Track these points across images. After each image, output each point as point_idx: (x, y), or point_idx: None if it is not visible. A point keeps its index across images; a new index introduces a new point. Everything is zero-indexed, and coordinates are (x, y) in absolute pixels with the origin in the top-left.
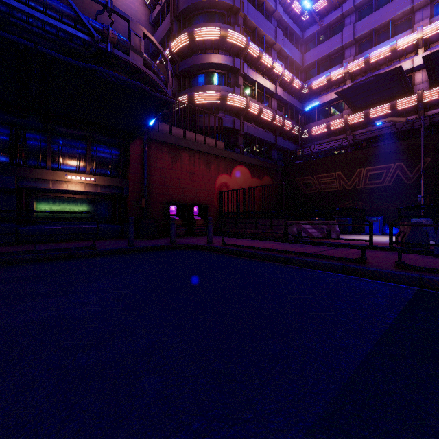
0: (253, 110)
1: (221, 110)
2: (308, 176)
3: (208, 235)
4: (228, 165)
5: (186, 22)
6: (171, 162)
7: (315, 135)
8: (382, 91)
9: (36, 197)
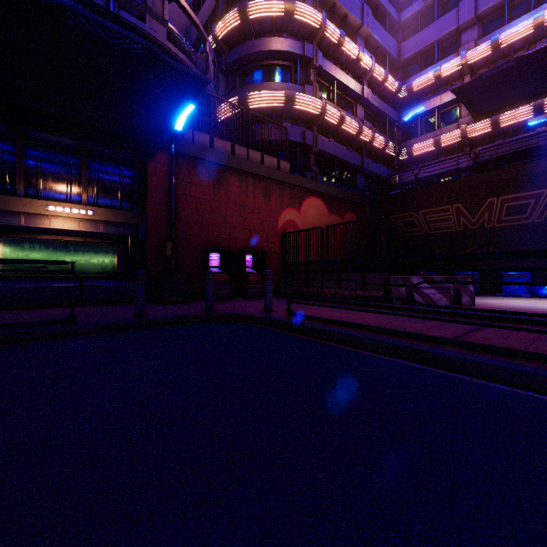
0: (331, 117)
1: (286, 118)
2: (410, 212)
3: (266, 299)
4: (295, 196)
5: None
6: (212, 190)
7: (418, 155)
8: (522, 85)
9: (2, 240)
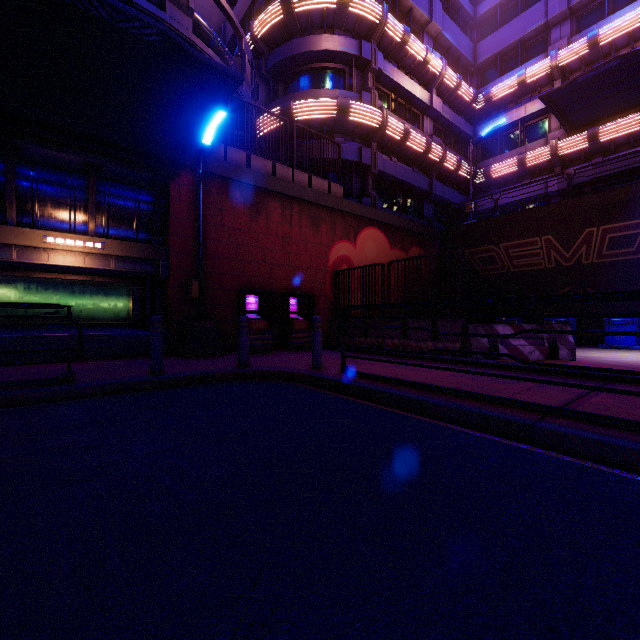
0: (393, 131)
1: (339, 133)
2: (488, 245)
3: (314, 352)
4: (350, 226)
5: None
6: (248, 218)
7: (497, 178)
8: (627, 90)
9: None
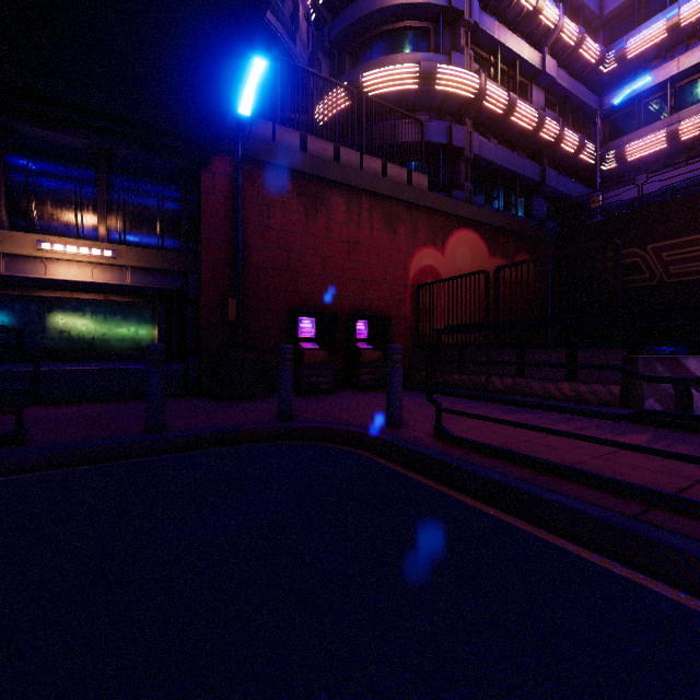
0: (494, 102)
1: (421, 109)
2: (629, 248)
3: (389, 400)
4: (436, 227)
5: None
6: (303, 218)
7: (635, 161)
8: None
9: None
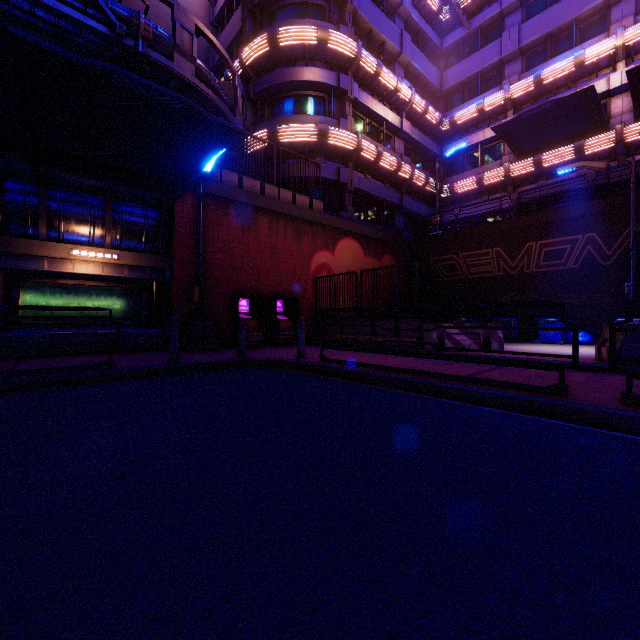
0: (367, 153)
1: (319, 153)
2: (450, 255)
3: (299, 345)
4: (329, 237)
5: (266, 19)
6: (241, 232)
7: (460, 193)
8: (562, 126)
9: (22, 285)
